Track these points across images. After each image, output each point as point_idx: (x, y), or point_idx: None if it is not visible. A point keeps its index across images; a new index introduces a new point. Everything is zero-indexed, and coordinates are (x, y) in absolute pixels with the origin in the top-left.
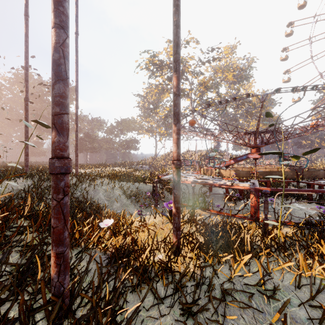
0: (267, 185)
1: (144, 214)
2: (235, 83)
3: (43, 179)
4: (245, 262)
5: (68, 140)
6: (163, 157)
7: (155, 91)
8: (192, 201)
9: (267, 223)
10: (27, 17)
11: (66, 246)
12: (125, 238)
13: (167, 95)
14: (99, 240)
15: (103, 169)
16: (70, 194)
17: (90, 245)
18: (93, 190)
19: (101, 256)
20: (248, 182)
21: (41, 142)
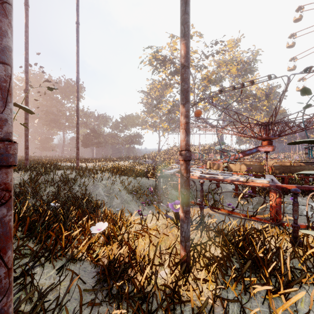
0: (284, 181)
1: (146, 211)
2: (239, 76)
3: (40, 173)
4: (293, 302)
5: (8, 110)
6: (166, 151)
7: (158, 87)
8: (201, 200)
9: (298, 230)
10: (27, 7)
11: (2, 293)
12: (121, 247)
13: (170, 90)
14: (91, 248)
15: (107, 163)
16: (68, 189)
17: (78, 254)
18: (93, 185)
19: (90, 270)
20: (265, 178)
21: (51, 138)
